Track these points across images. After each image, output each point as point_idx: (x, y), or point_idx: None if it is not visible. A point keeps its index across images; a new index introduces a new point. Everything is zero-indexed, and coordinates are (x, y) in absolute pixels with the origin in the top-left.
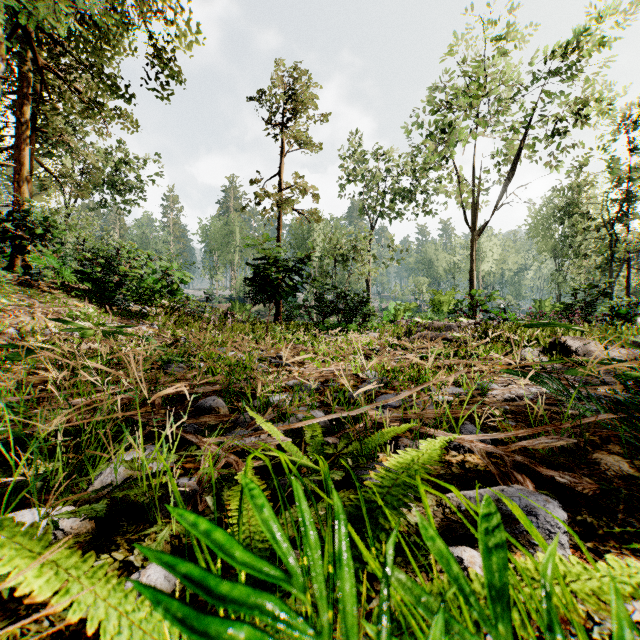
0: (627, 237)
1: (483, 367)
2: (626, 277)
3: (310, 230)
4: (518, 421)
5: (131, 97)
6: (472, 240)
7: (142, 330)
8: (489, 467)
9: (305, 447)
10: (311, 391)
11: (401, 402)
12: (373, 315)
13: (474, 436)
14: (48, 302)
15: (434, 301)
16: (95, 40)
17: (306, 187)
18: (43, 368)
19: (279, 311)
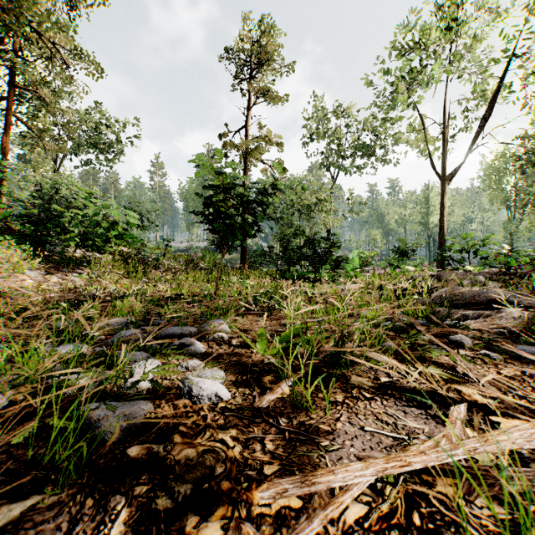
0: None
1: None
2: None
3: None
4: None
5: None
6: (443, 185)
7: (73, 280)
8: None
9: None
10: None
11: None
12: (346, 262)
13: None
14: None
15: (397, 249)
16: None
17: (271, 137)
18: None
19: (244, 259)
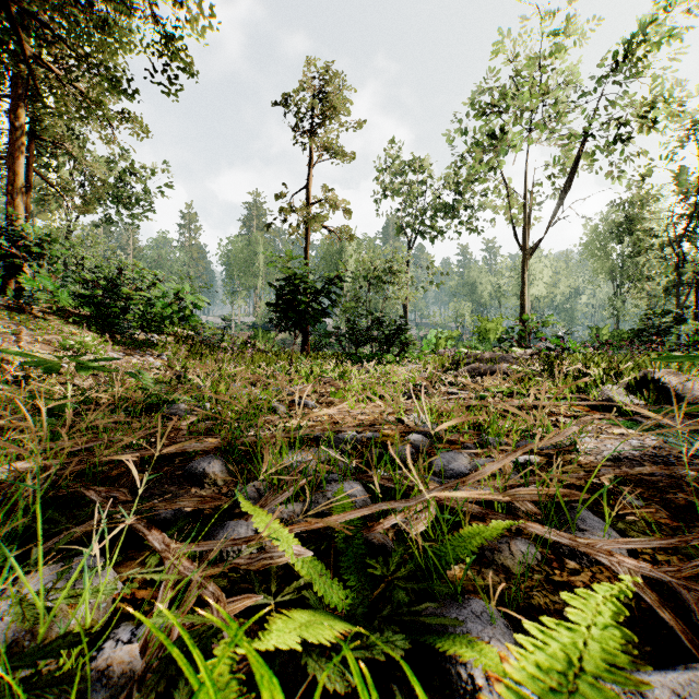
0: (696, 257)
1: (556, 409)
2: (694, 302)
3: (341, 250)
4: (643, 498)
5: (134, 92)
6: (523, 260)
7: (148, 361)
8: (658, 612)
9: (335, 548)
10: (344, 454)
11: (468, 465)
12: (413, 344)
13: (611, 542)
14: (40, 329)
15: (479, 328)
16: (97, 32)
17: (337, 201)
18: (12, 410)
19: (306, 340)
